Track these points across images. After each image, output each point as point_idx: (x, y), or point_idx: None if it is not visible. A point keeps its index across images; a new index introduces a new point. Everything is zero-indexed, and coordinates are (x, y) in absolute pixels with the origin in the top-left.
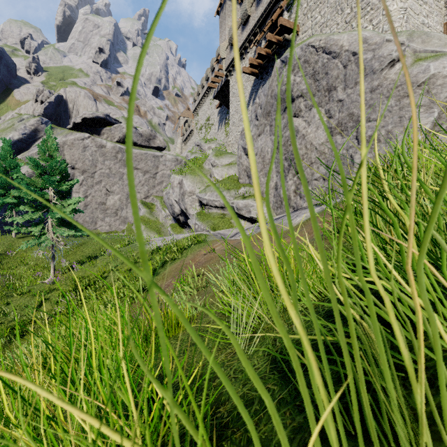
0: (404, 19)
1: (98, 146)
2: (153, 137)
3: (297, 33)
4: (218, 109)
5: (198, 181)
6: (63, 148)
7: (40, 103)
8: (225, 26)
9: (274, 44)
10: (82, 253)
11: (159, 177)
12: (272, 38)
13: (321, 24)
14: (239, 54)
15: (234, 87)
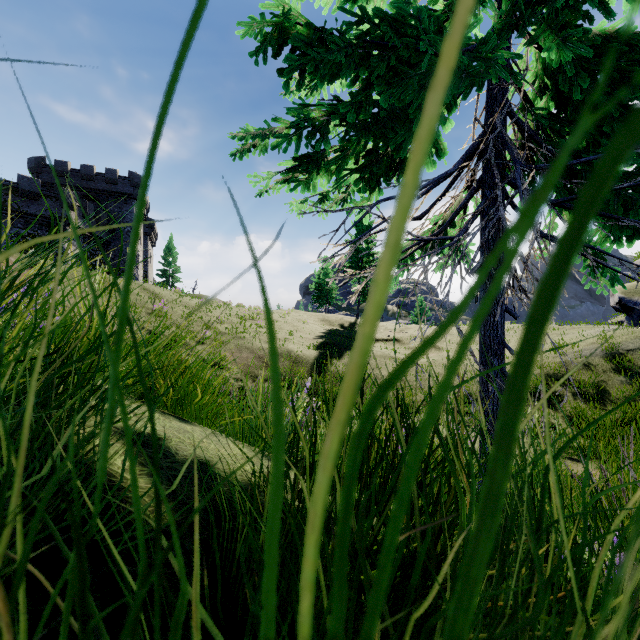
0: None
1: None
2: None
3: None
4: None
5: None
6: None
7: None
8: None
9: None
10: None
11: None
12: None
13: None
14: None
15: None
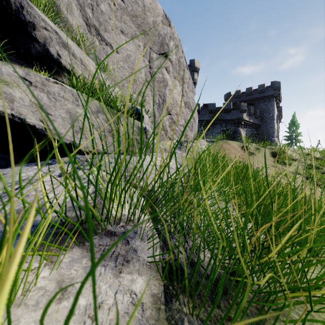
0: None
1: None
2: None
3: None
4: None
5: None
6: None
7: None
8: None
9: None
10: None
11: None
12: None
13: None
14: None
15: None
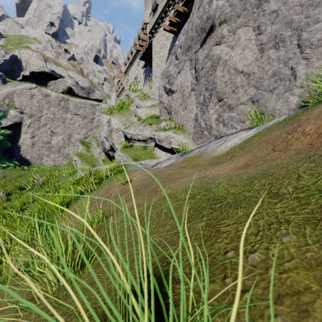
0: None
1: (43, 95)
2: (92, 91)
3: None
4: (143, 69)
5: (124, 120)
6: (13, 96)
7: None
8: (149, 1)
9: (190, 1)
10: (19, 184)
11: (96, 121)
12: None
13: None
14: (160, 18)
15: (156, 46)
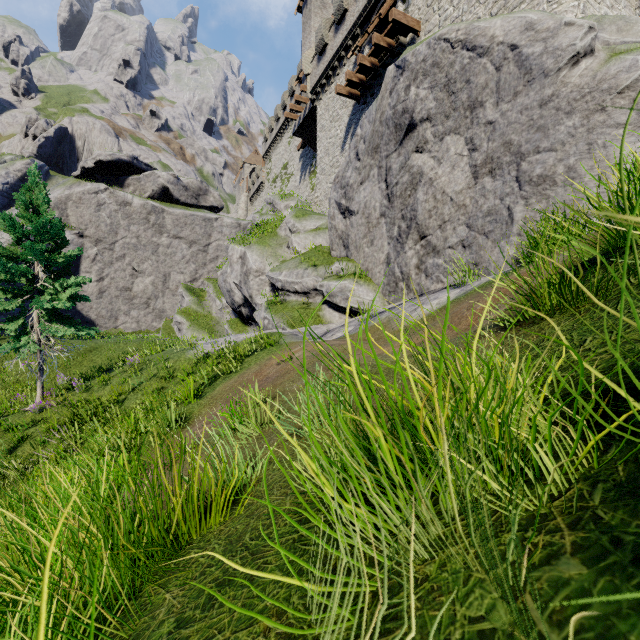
0: (579, 9)
1: (119, 203)
2: (204, 193)
3: (418, 33)
4: (300, 151)
5: (269, 255)
6: (66, 205)
7: (33, 139)
8: (310, 28)
9: (383, 50)
10: (91, 363)
11: (213, 250)
12: (380, 40)
13: (454, 20)
14: (331, 68)
15: (323, 117)
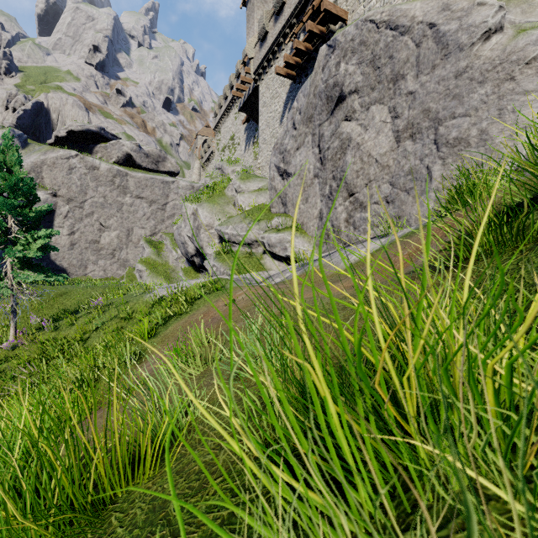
0: None
1: (88, 167)
2: (162, 159)
3: (346, 22)
4: (245, 125)
5: (217, 211)
6: (42, 169)
7: (12, 111)
8: (253, 20)
9: (315, 36)
10: (61, 306)
11: (170, 208)
12: (313, 27)
13: None
14: (272, 53)
15: (265, 95)
